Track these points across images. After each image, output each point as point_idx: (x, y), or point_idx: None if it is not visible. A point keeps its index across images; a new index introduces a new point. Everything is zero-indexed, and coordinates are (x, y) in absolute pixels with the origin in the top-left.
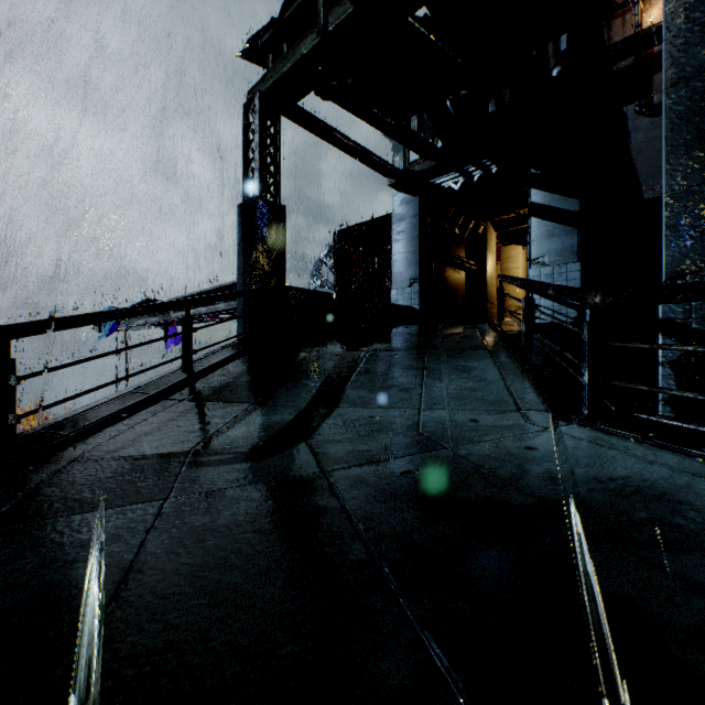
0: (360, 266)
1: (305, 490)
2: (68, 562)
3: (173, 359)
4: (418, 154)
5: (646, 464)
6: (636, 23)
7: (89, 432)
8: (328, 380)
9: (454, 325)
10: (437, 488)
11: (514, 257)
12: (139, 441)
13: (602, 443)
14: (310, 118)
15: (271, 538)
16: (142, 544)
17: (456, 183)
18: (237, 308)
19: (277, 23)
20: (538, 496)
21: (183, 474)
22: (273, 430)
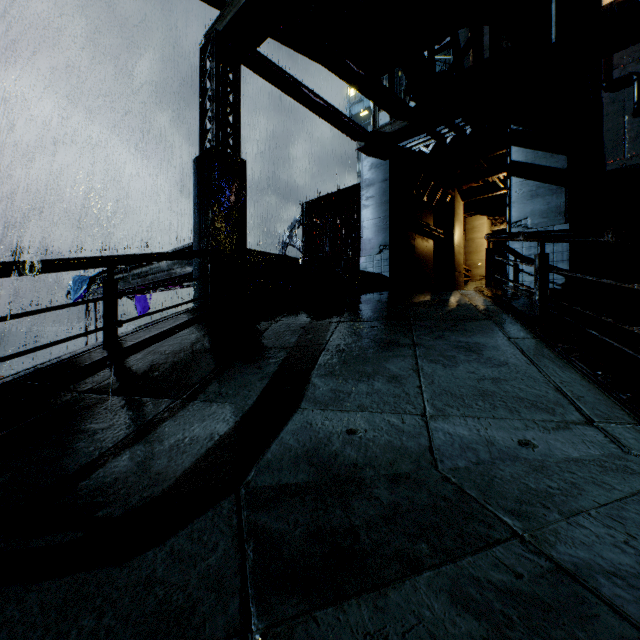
0: (328, 236)
1: None
2: None
3: (82, 334)
4: (389, 114)
5: None
6: None
7: None
8: (288, 362)
9: (435, 291)
10: None
11: (479, 227)
12: None
13: None
14: (274, 69)
15: None
16: None
17: (427, 147)
18: (192, 274)
19: None
20: None
21: None
22: (189, 456)
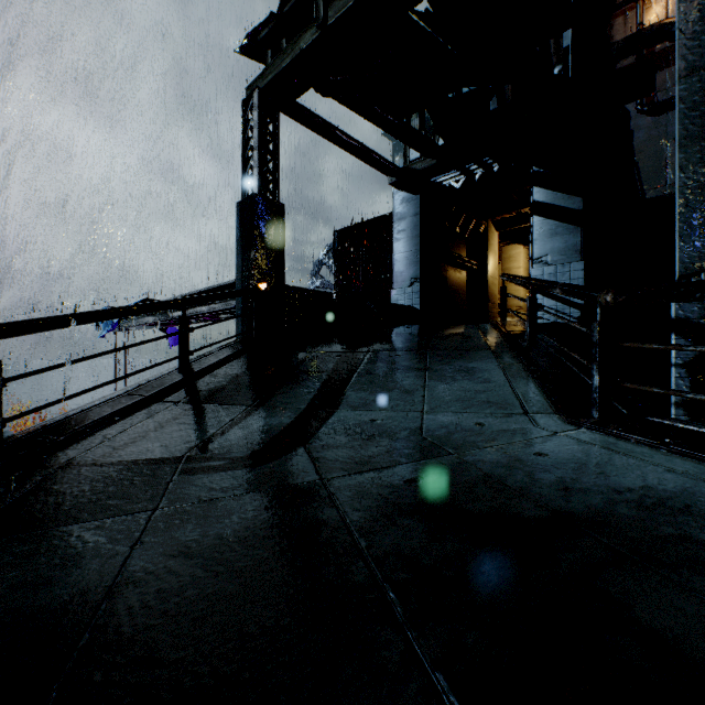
0: (360, 265)
1: (303, 501)
2: (43, 583)
3: (168, 360)
4: (418, 152)
5: (665, 472)
6: (637, 21)
7: (79, 436)
8: (328, 381)
9: (456, 325)
10: (444, 499)
11: (516, 256)
12: (131, 445)
13: (615, 449)
14: (309, 115)
15: (265, 556)
16: (125, 563)
17: (457, 181)
18: (235, 308)
19: (275, 18)
20: (552, 508)
21: (174, 481)
22: (271, 434)
